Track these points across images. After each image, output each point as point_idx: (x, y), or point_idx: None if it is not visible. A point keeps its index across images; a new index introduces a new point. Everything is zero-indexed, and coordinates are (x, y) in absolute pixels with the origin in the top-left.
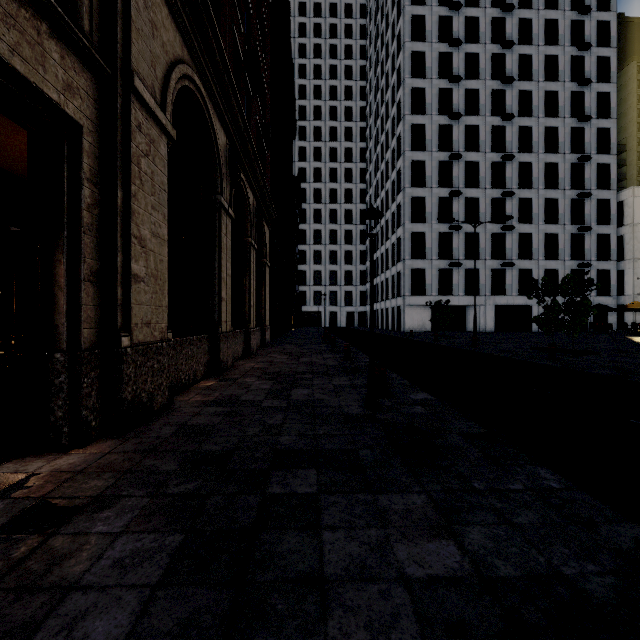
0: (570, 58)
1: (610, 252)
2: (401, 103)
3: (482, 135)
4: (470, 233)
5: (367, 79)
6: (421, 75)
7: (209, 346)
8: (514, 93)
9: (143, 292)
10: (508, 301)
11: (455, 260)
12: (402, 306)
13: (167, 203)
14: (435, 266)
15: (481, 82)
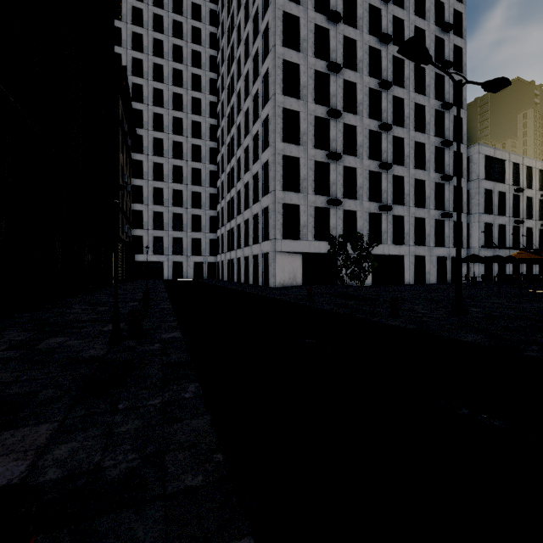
0: None
1: (462, 205)
2: None
3: (360, 53)
4: (347, 167)
5: None
6: None
7: None
8: (389, 16)
9: None
10: (384, 250)
11: (333, 197)
12: (271, 253)
13: None
14: (311, 202)
15: None
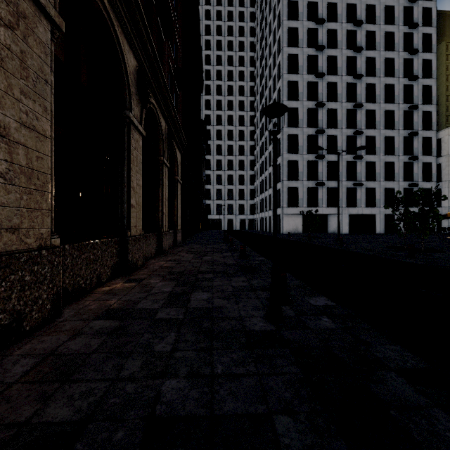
0: (403, 34)
1: (431, 175)
2: (280, 65)
3: (339, 89)
4: (331, 161)
5: (255, 51)
6: (295, 45)
7: (118, 249)
8: (363, 59)
9: (3, 191)
10: (358, 211)
11: (320, 181)
12: (281, 215)
13: (53, 98)
14: (305, 185)
15: (339, 51)
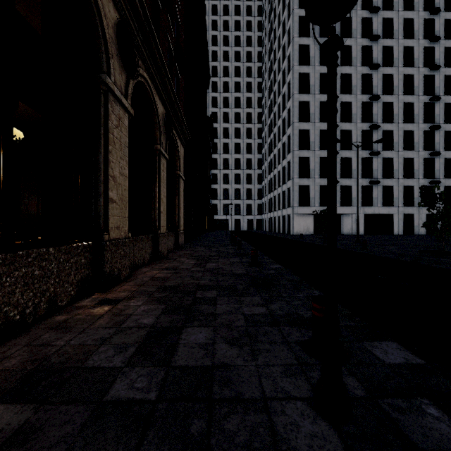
0: (423, 20)
1: None
2: (290, 57)
3: (354, 81)
4: (344, 158)
5: (263, 45)
6: (306, 35)
7: (89, 257)
8: (379, 48)
9: None
10: (374, 210)
11: None
12: (291, 214)
13: None
14: (317, 183)
15: (353, 40)
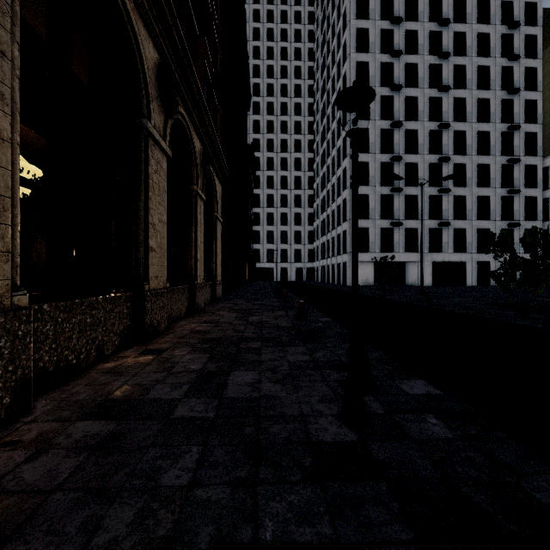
0: (500, 36)
1: (537, 213)
2: (346, 76)
3: (421, 105)
4: (410, 195)
5: (314, 59)
6: (365, 50)
7: (130, 308)
8: (450, 67)
9: None
10: (444, 258)
11: (396, 220)
12: (347, 262)
13: (18, 83)
14: (378, 225)
15: (420, 57)
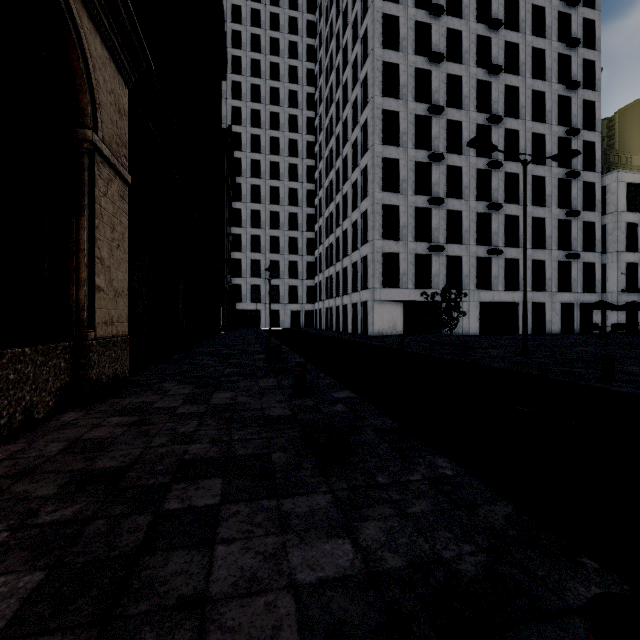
0: (557, 13)
1: (595, 243)
2: (368, 33)
3: (465, 89)
4: (451, 211)
5: (316, 34)
6: None
7: None
8: (500, 43)
9: None
10: (494, 297)
11: (435, 243)
12: (370, 301)
13: None
14: (411, 250)
15: (464, 22)
